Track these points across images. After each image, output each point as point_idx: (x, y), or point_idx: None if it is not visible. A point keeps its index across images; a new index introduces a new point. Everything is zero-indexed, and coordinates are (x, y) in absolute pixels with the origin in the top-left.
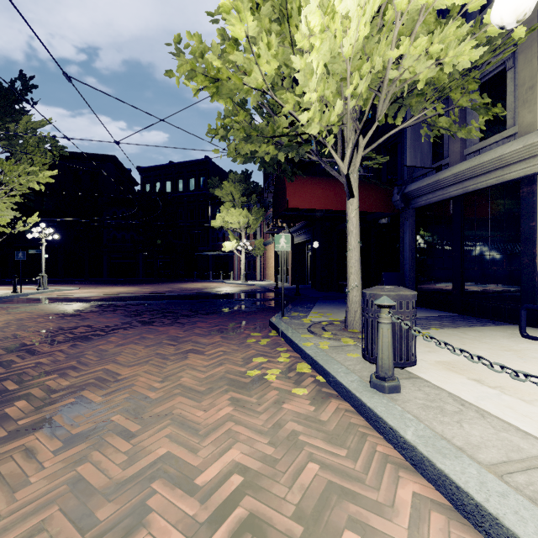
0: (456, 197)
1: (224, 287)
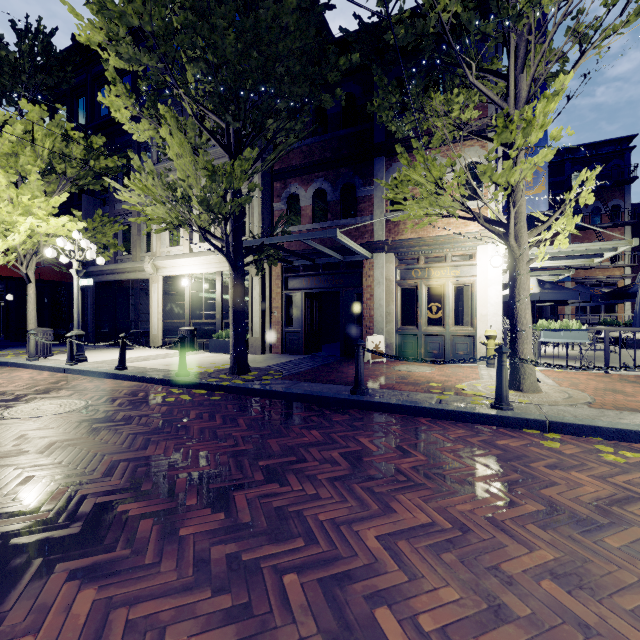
0: (113, 281)
1: None
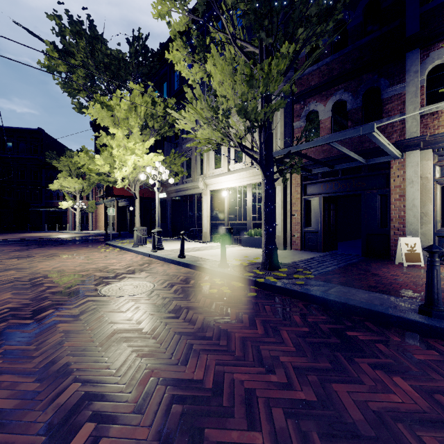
0: (181, 196)
1: (66, 235)
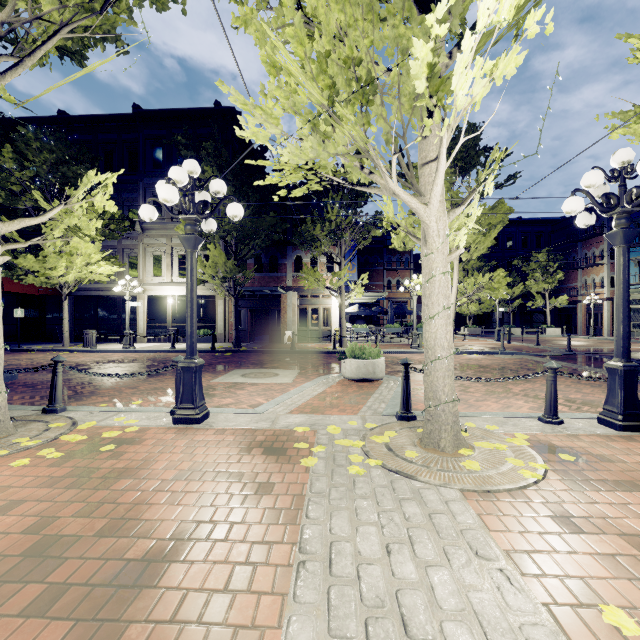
0: (96, 295)
1: None
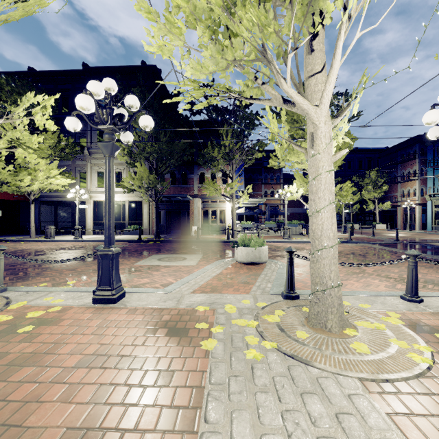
0: (56, 201)
1: None
